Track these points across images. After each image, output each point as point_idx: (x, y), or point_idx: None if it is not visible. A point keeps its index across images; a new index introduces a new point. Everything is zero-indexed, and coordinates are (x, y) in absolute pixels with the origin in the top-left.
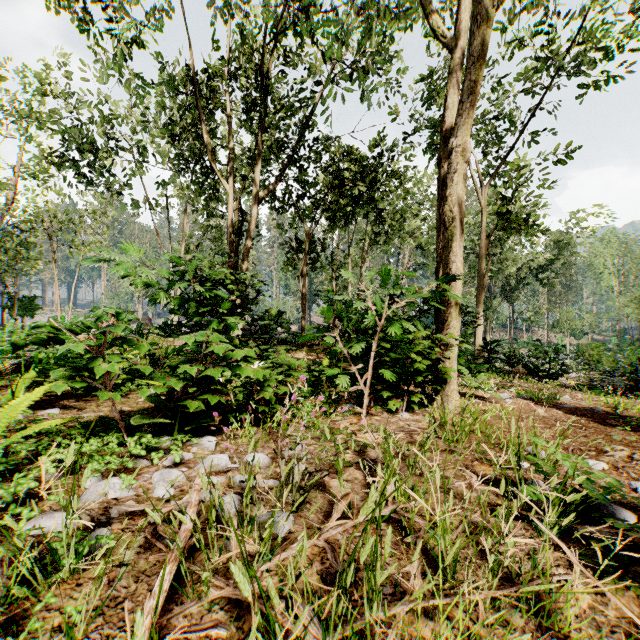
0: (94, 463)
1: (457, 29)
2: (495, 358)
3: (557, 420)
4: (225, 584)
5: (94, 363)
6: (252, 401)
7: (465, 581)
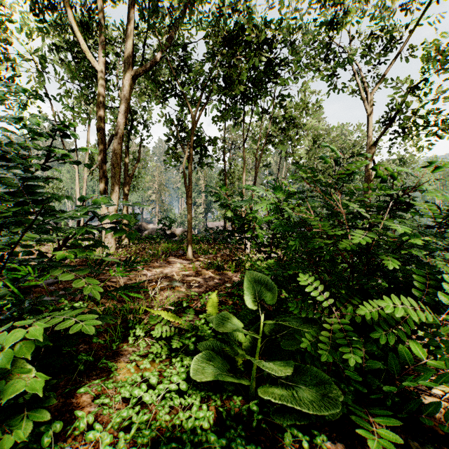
0: None
1: None
2: None
3: None
4: None
5: None
6: None
7: None
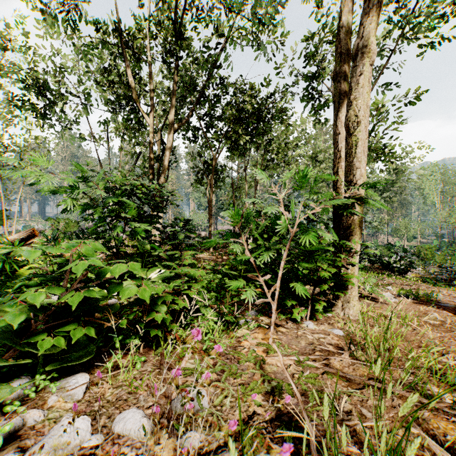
0: None
1: None
2: (364, 258)
3: (455, 325)
4: None
5: None
6: (141, 323)
7: None
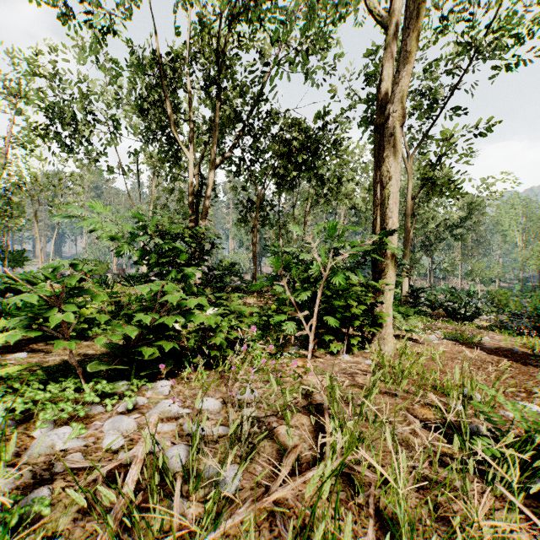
0: (48, 410)
1: (392, 9)
2: (421, 303)
3: (483, 361)
4: None
5: (49, 312)
6: (205, 346)
7: None
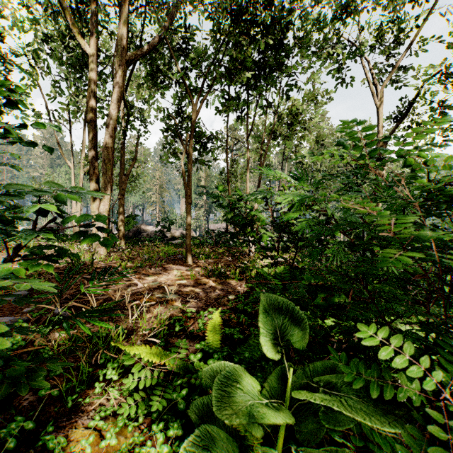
0: None
1: None
2: None
3: None
4: None
5: None
6: None
7: None
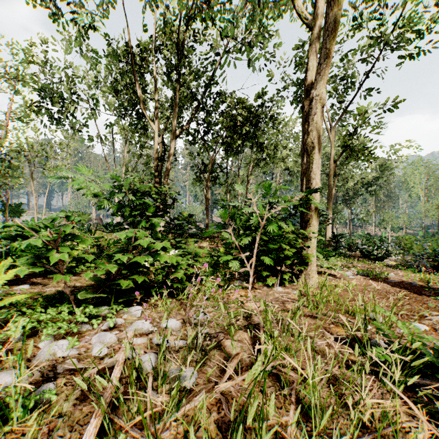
0: (49, 328)
1: (316, 13)
2: (340, 246)
3: (387, 292)
4: (140, 435)
5: (49, 253)
6: (168, 280)
7: (333, 434)
